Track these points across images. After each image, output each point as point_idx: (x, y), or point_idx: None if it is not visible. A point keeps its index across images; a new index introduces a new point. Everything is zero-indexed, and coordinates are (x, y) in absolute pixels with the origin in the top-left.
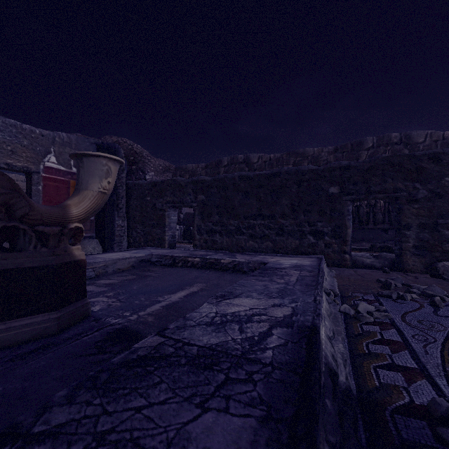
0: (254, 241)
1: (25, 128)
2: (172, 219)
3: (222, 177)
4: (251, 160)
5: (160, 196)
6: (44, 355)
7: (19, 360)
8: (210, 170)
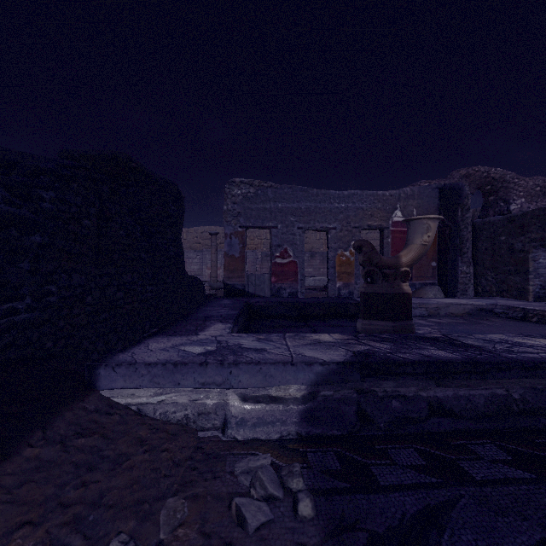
0: None
1: (379, 194)
2: (540, 263)
3: None
4: None
5: (519, 234)
6: None
7: None
8: None
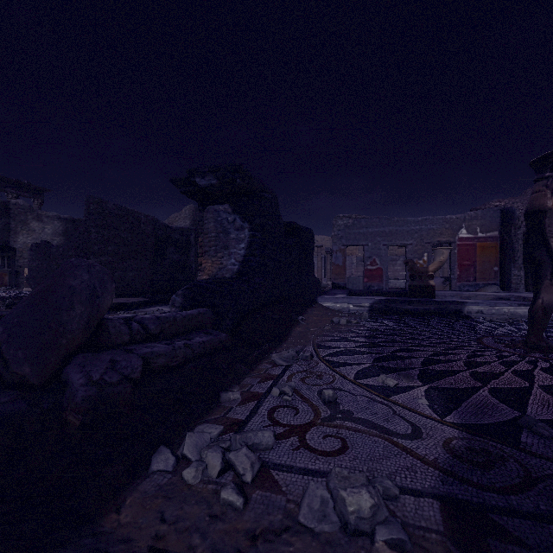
0: None
1: (447, 217)
2: None
3: None
4: None
5: None
6: None
7: None
8: None
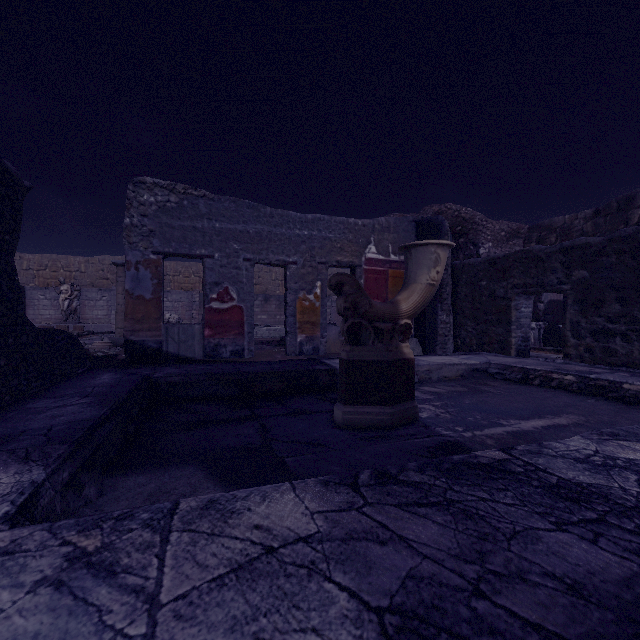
0: None
1: (350, 222)
2: (522, 312)
3: (629, 233)
4: None
5: (501, 279)
6: (383, 443)
7: (365, 441)
8: (603, 219)
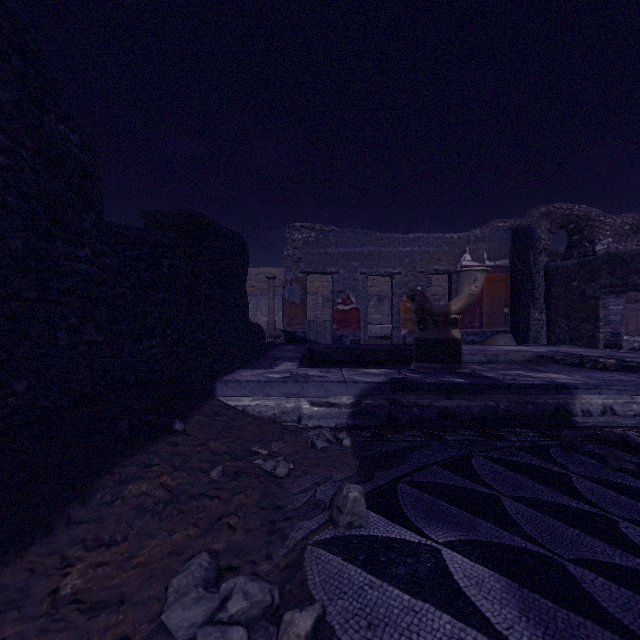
0: None
1: (446, 236)
2: (610, 309)
3: None
4: None
5: (591, 279)
6: None
7: None
8: None
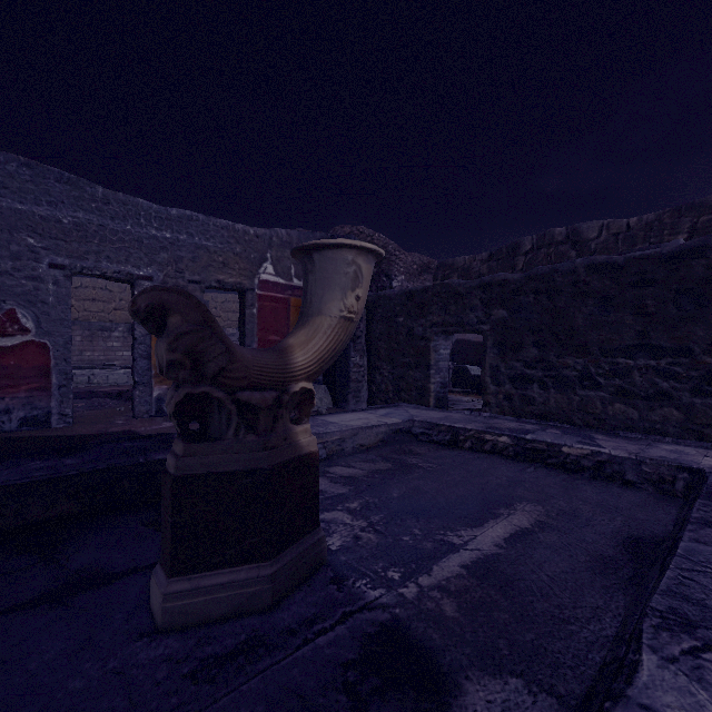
0: (627, 404)
1: (238, 228)
2: (441, 354)
3: (546, 272)
4: (583, 235)
5: (420, 315)
6: (247, 680)
7: (204, 681)
8: (496, 262)
